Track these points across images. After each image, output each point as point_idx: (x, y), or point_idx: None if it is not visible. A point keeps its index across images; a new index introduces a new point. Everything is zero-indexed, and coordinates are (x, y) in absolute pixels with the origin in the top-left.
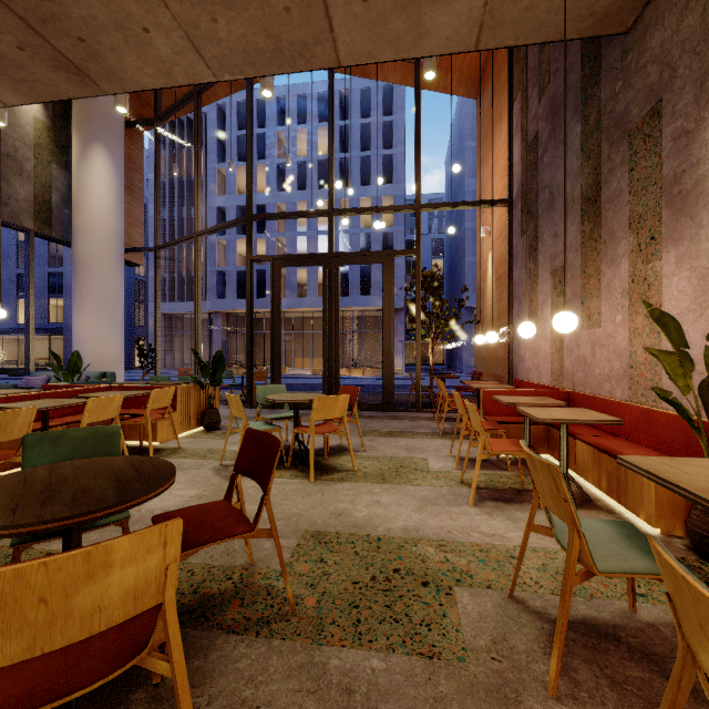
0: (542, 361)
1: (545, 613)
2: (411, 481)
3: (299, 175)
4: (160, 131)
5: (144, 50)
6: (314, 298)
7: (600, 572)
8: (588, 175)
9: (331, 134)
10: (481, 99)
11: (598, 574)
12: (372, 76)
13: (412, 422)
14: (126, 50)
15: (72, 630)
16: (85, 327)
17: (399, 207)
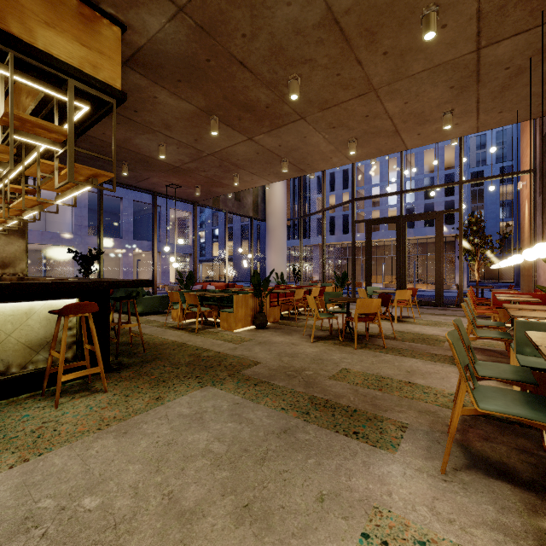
0: None
1: (473, 347)
2: (441, 326)
3: None
4: None
5: (328, 162)
6: (385, 231)
7: (478, 325)
8: None
9: None
10: None
11: (477, 325)
12: None
13: (453, 312)
14: (322, 163)
15: (368, 311)
16: (272, 260)
17: (446, 184)
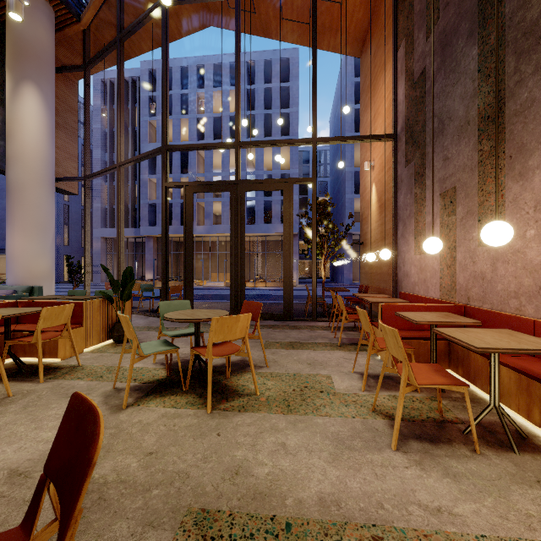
0: (429, 277)
1: None
2: (319, 409)
3: (215, 128)
4: (89, 76)
5: None
6: (226, 226)
7: None
8: (488, 94)
9: (238, 75)
10: (364, 56)
11: None
12: (274, 37)
13: (310, 332)
14: None
15: None
16: (17, 246)
17: (297, 140)
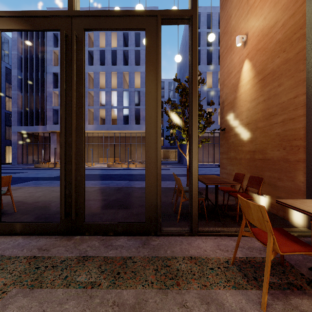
0: None
1: None
2: None
3: (101, 59)
4: None
5: None
6: (109, 125)
7: None
8: None
9: None
10: None
11: None
12: None
13: None
14: None
15: None
16: None
17: None
